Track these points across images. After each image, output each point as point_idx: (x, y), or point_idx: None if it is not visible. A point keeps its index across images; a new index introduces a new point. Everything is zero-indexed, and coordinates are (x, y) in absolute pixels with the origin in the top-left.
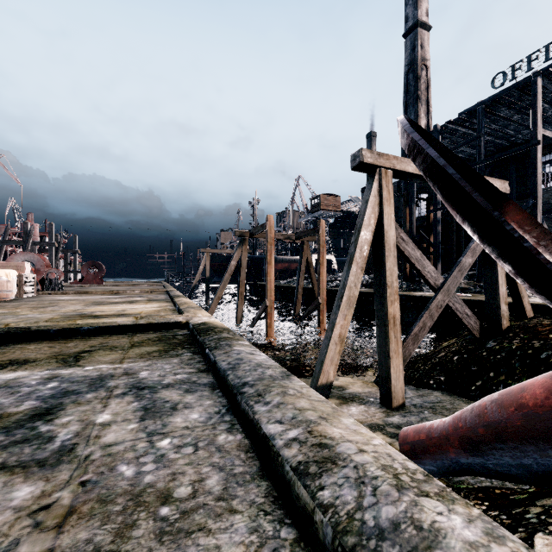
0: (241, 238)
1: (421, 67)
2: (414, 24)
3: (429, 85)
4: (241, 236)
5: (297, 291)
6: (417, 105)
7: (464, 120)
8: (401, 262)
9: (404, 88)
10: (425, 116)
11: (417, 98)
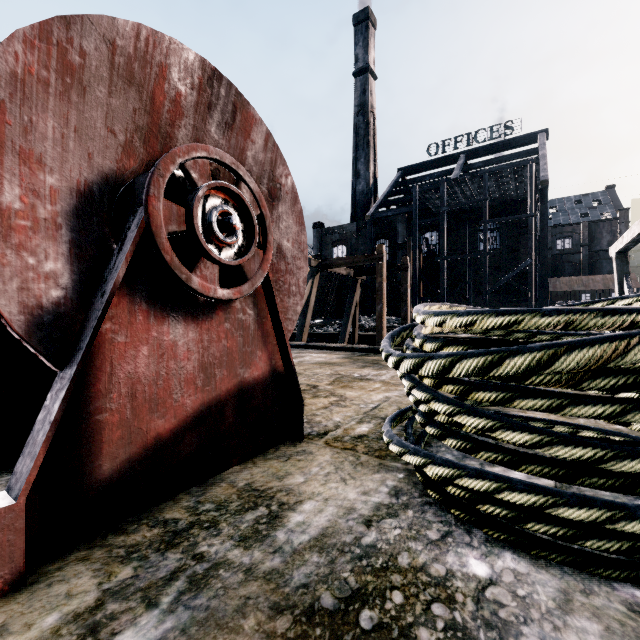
0: (314, 269)
1: (370, 113)
2: (365, 68)
3: (375, 134)
4: (314, 267)
5: (345, 338)
6: (369, 150)
7: (465, 181)
8: (363, 306)
9: (354, 128)
10: (373, 162)
11: (369, 143)
